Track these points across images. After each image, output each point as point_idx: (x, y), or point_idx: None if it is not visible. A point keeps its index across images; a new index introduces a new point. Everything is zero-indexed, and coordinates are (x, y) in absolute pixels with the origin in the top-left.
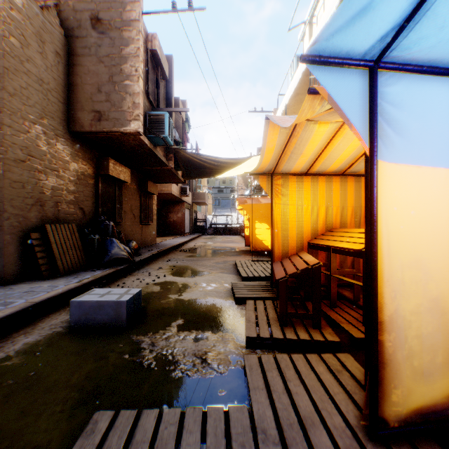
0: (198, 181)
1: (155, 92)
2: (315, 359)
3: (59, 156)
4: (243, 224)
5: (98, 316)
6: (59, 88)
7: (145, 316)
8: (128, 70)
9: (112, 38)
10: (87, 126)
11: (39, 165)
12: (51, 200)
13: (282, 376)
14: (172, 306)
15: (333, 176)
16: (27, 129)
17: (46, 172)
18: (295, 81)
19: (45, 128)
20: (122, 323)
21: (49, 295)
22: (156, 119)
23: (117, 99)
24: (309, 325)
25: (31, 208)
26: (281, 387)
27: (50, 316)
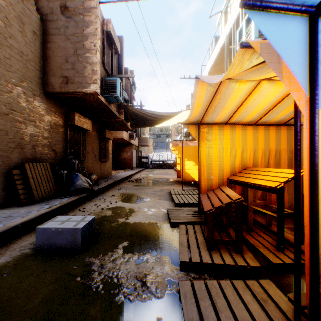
0: (142, 129)
1: (110, 63)
2: (241, 286)
3: (36, 110)
4: (175, 161)
5: (58, 240)
6: (36, 59)
7: (98, 238)
8: (89, 45)
9: (76, 21)
10: (57, 88)
11: (20, 117)
12: (29, 144)
13: (212, 301)
14: (120, 229)
15: (247, 125)
16: (10, 90)
17: (25, 123)
18: (215, 54)
19: (25, 89)
20: (78, 245)
21: (23, 220)
22: (110, 83)
23: (80, 67)
24: (232, 250)
25: (13, 151)
26: (214, 320)
27: (22, 238)
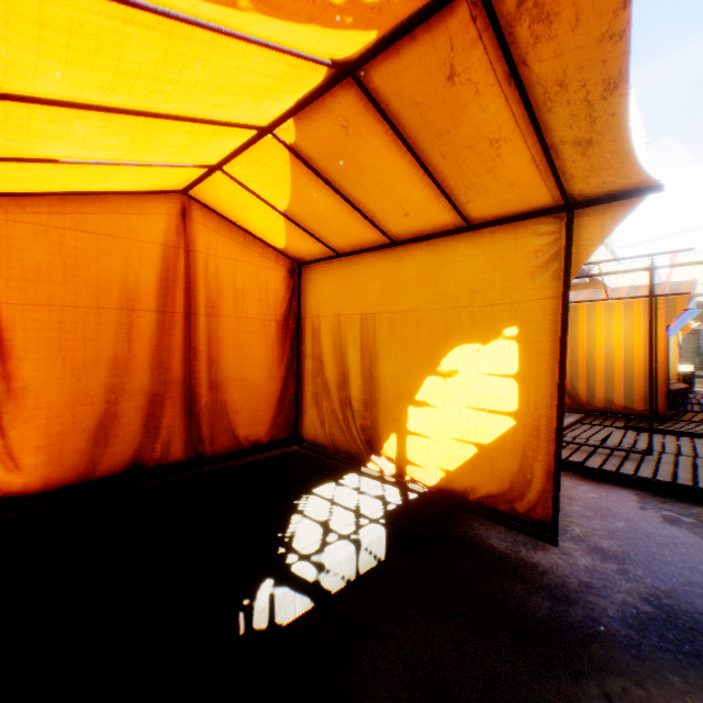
0: None
1: None
2: None
3: None
4: None
5: None
6: None
7: None
8: None
9: None
10: None
11: None
12: None
13: None
14: None
15: (584, 304)
16: None
17: None
18: None
19: None
20: None
21: None
22: None
23: None
24: None
25: None
26: (701, 409)
27: None
